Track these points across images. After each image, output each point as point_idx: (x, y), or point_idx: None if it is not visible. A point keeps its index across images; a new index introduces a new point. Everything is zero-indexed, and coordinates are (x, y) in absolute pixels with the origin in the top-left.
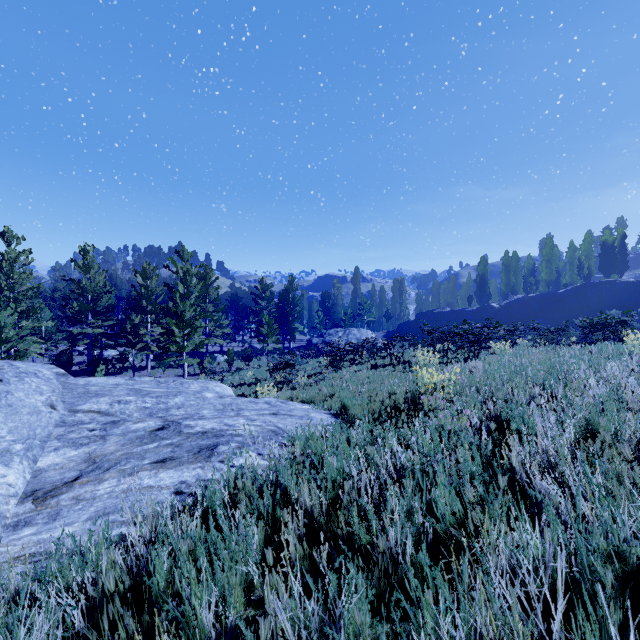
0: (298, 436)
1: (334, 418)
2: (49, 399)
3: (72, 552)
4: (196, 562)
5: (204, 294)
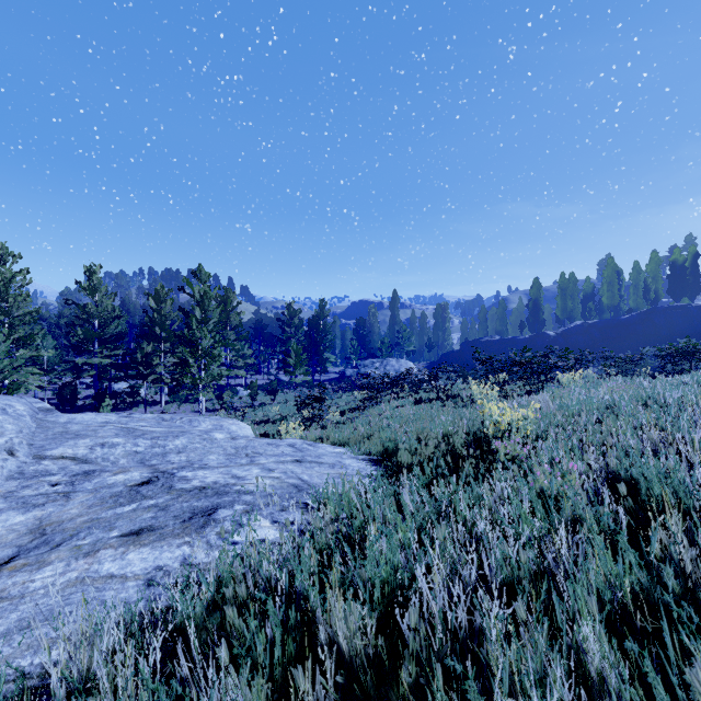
0: (328, 493)
1: (374, 466)
2: (10, 442)
3: None
4: None
5: (224, 320)
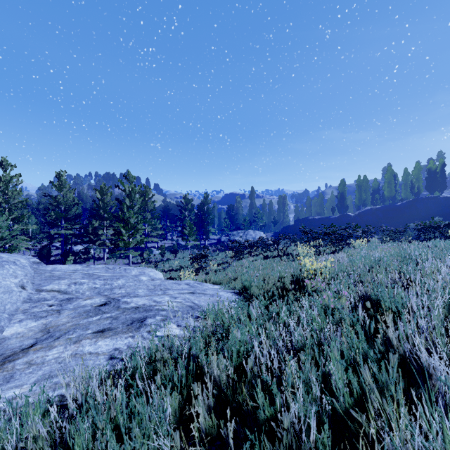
0: (210, 310)
1: (237, 296)
2: (21, 281)
3: (7, 419)
4: (117, 428)
5: (144, 206)
